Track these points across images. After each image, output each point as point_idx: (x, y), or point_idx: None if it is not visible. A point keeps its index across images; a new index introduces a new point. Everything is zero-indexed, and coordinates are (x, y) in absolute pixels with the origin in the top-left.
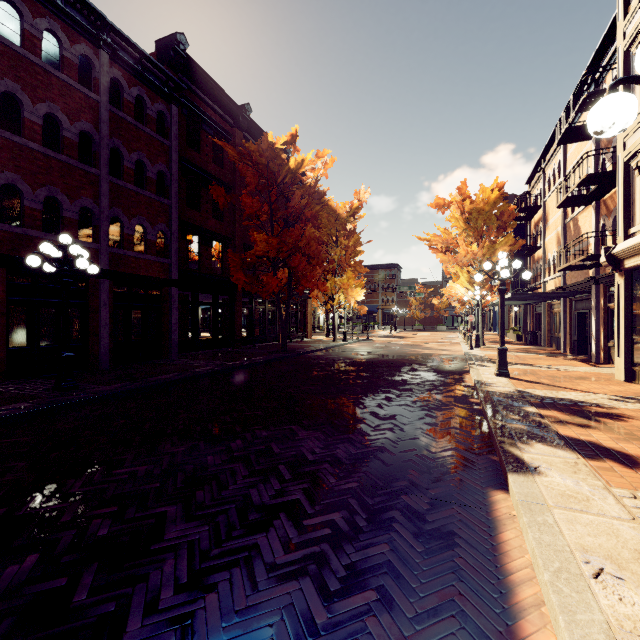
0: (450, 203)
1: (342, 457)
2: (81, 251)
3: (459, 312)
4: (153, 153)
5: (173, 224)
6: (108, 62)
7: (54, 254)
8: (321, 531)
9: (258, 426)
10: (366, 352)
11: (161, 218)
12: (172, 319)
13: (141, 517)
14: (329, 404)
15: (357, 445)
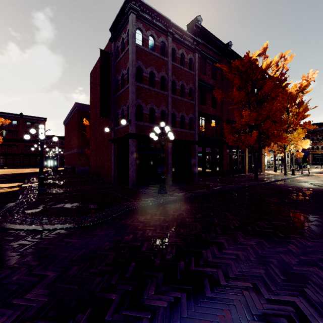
0: None
1: None
2: (169, 129)
3: None
4: (187, 79)
5: (196, 113)
6: (170, 41)
7: (158, 132)
8: None
9: (295, 235)
10: (320, 184)
11: (190, 111)
12: (195, 161)
13: (277, 300)
14: None
15: None
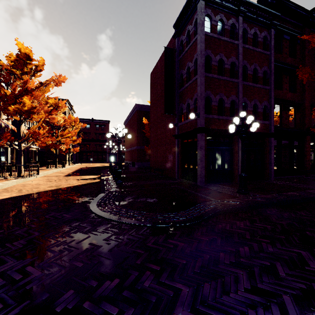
0: None
1: None
2: (253, 119)
3: None
4: (260, 62)
5: (271, 100)
6: (241, 21)
7: (235, 123)
8: None
9: None
10: None
11: (264, 98)
12: (271, 156)
13: None
14: None
15: None
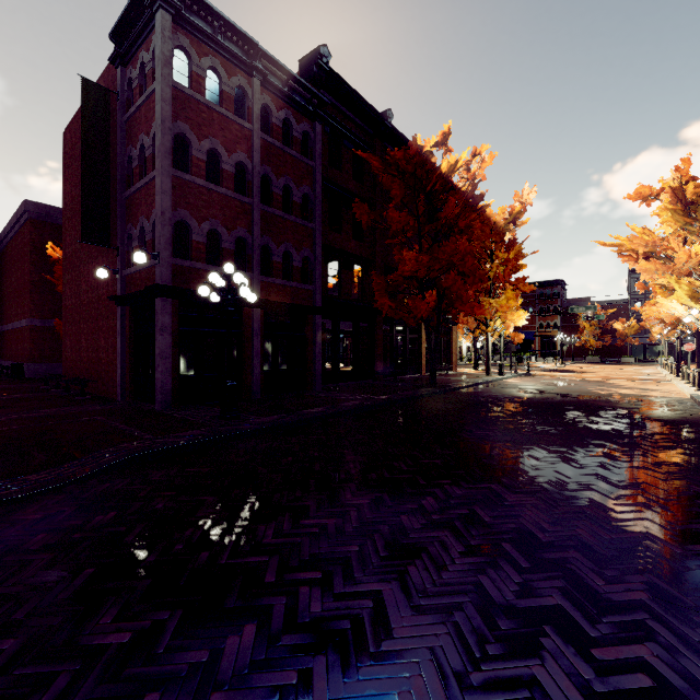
0: (660, 191)
1: (592, 543)
2: (243, 279)
3: (656, 339)
4: (298, 176)
5: (317, 248)
6: (259, 89)
7: (219, 284)
8: (634, 678)
9: (445, 480)
10: (536, 389)
11: (305, 243)
12: (316, 348)
13: (353, 593)
14: (525, 457)
15: (605, 525)
